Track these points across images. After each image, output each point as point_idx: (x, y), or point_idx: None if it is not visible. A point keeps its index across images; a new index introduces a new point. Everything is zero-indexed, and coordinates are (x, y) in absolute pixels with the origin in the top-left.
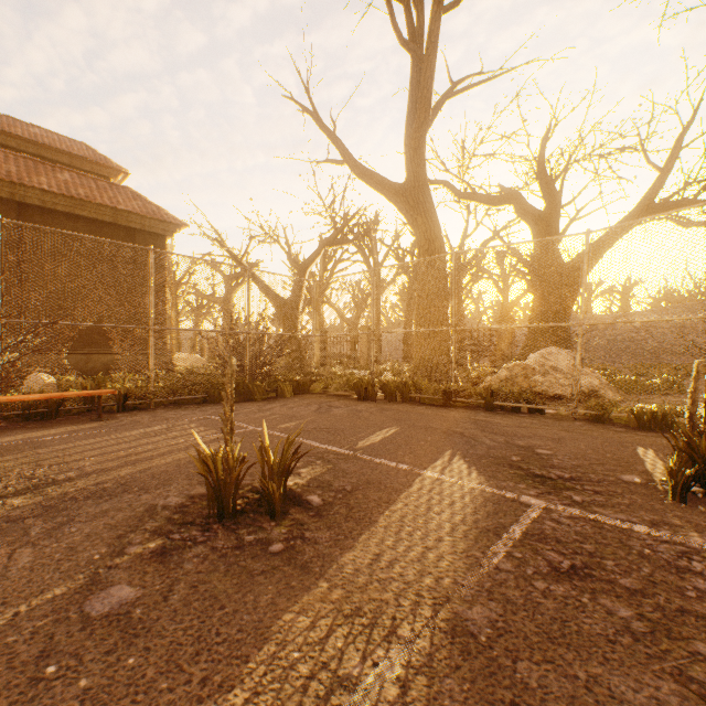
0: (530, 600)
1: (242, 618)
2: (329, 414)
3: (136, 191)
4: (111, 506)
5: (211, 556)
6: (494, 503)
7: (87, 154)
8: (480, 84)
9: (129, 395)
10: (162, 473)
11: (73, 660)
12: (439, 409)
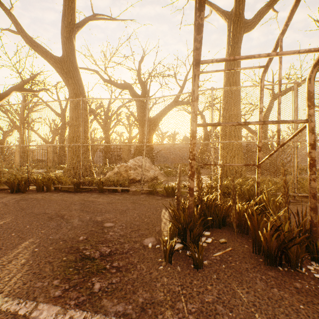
0: None
1: None
2: None
3: None
4: None
5: None
6: None
7: None
8: (108, 20)
9: None
10: None
11: None
12: (69, 195)
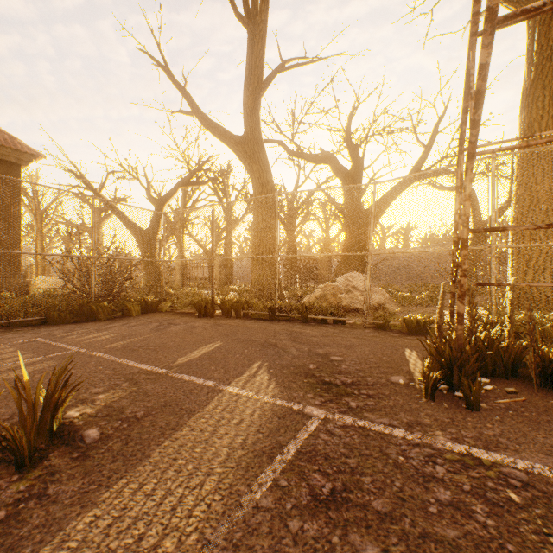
0: (277, 552)
1: None
2: (165, 331)
3: None
4: None
5: None
6: (280, 418)
7: None
8: (303, 65)
9: None
10: None
11: None
12: (265, 323)
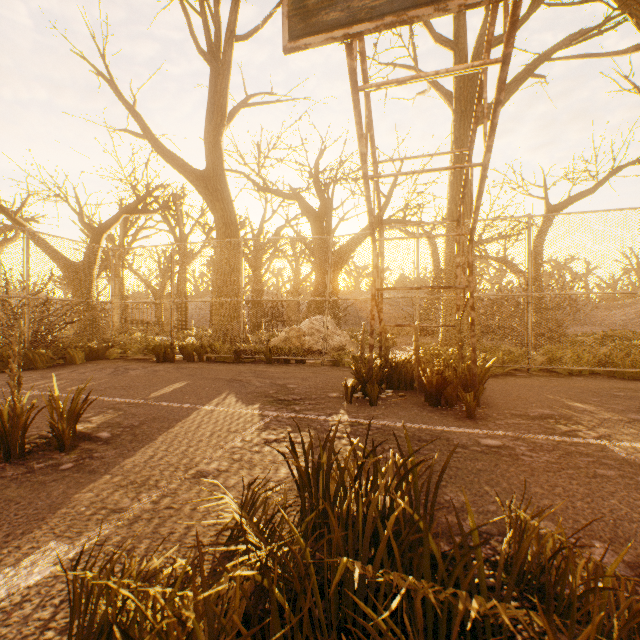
0: (245, 457)
1: (37, 504)
2: (125, 375)
3: None
4: None
5: (1, 481)
6: (246, 418)
7: None
8: (269, 103)
9: None
10: None
11: None
12: (230, 365)
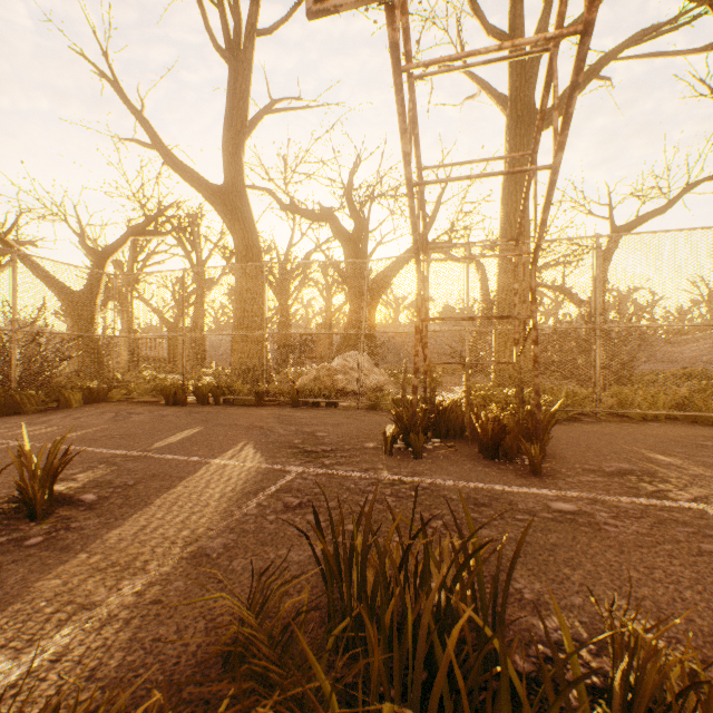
0: (260, 527)
1: None
2: (127, 421)
3: None
4: None
5: None
6: (264, 474)
7: None
8: (297, 110)
9: None
10: None
11: None
12: (250, 409)
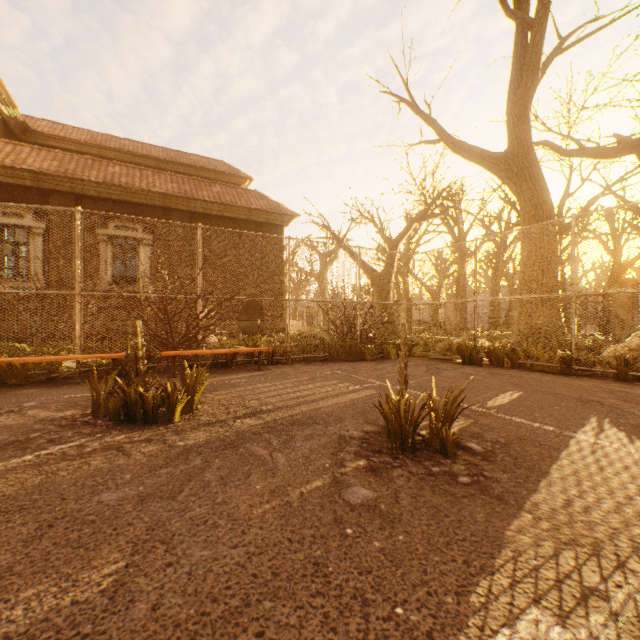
0: None
1: (468, 526)
2: (441, 375)
3: (261, 193)
4: (312, 432)
5: (412, 478)
6: None
7: (225, 170)
8: (597, 31)
9: (275, 352)
10: (332, 412)
11: (359, 528)
12: (558, 377)
